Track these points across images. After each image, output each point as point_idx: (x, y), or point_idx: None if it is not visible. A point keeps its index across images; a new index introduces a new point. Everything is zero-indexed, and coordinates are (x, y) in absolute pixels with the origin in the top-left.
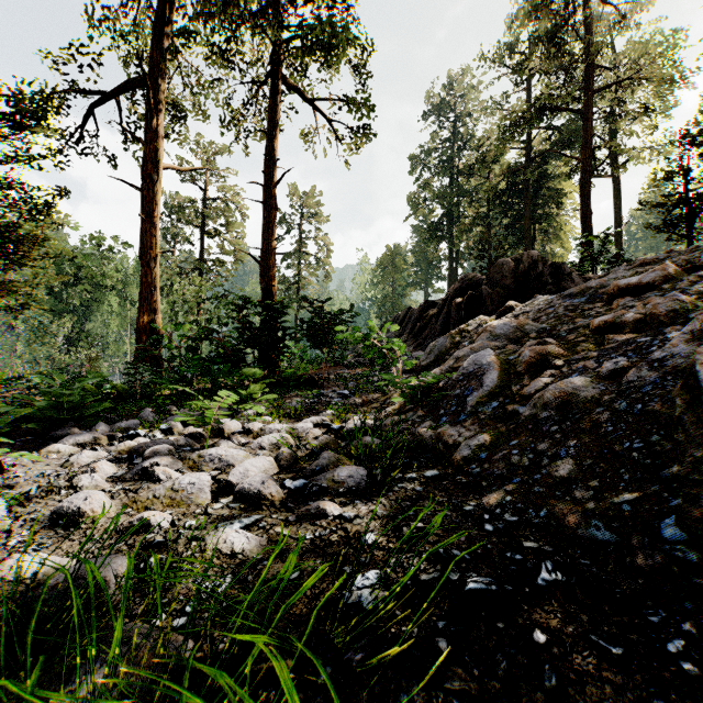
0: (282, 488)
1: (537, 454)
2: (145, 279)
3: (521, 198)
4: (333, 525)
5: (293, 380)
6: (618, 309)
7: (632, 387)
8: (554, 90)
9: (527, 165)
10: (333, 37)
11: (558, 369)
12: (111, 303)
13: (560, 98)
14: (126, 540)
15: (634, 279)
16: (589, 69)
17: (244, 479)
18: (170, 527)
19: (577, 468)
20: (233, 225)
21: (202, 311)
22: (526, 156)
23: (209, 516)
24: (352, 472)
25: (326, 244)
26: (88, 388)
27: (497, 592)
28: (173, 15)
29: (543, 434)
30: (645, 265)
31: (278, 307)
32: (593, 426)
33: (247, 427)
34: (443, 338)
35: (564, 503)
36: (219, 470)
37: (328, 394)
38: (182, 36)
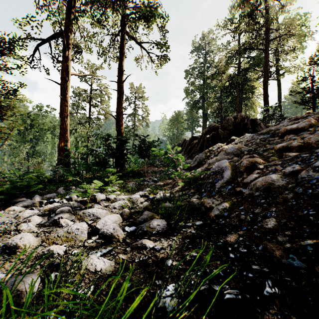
0: (124, 231)
1: (254, 214)
2: (62, 126)
3: (235, 89)
4: (149, 253)
5: (131, 173)
6: (287, 140)
7: (303, 180)
8: (251, 40)
9: (238, 74)
10: (150, 12)
11: (261, 170)
12: (48, 137)
13: (254, 43)
14: (40, 262)
15: (294, 126)
16: (267, 30)
17: (104, 226)
18: (62, 257)
19: (277, 223)
20: (104, 101)
21: (90, 141)
22: (238, 70)
23: (85, 247)
24: (159, 223)
25: (147, 110)
26: (33, 177)
27: (242, 300)
28: (75, 3)
29: (256, 204)
30: (297, 119)
31: (124, 139)
32: (284, 201)
33: (108, 197)
34: (201, 154)
35: (271, 243)
36: (92, 220)
37: (147, 180)
38: (79, 12)
